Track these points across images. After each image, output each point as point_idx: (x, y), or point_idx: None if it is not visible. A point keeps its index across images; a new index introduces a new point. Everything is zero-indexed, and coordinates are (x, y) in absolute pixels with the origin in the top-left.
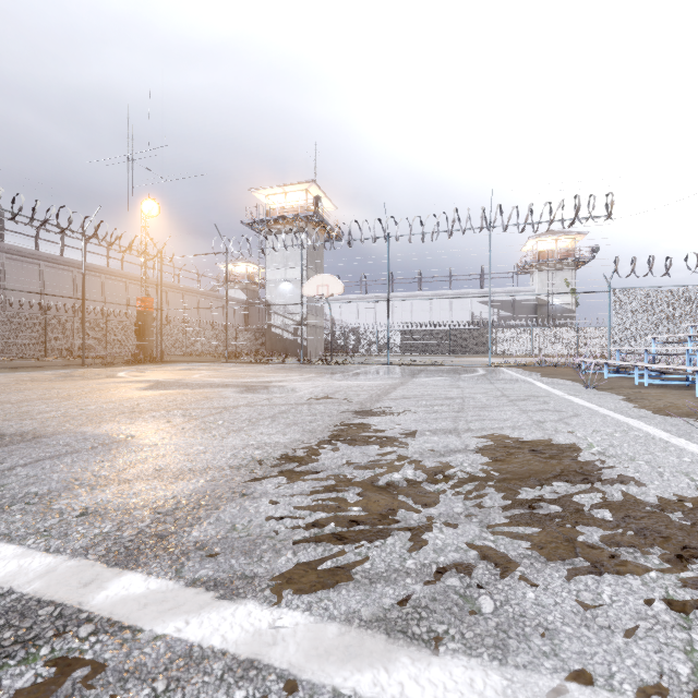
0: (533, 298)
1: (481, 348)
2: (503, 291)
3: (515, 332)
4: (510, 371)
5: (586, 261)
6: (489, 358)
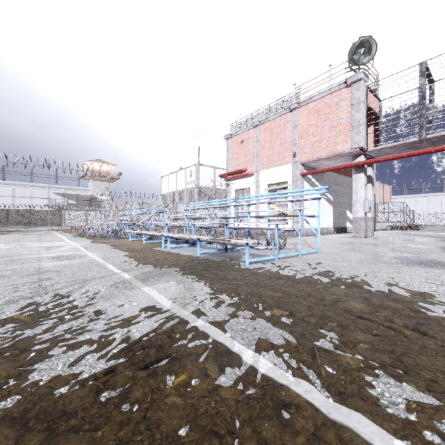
0: (90, 194)
1: (54, 222)
2: (71, 188)
3: (77, 213)
4: (56, 232)
5: (117, 179)
6: (49, 227)
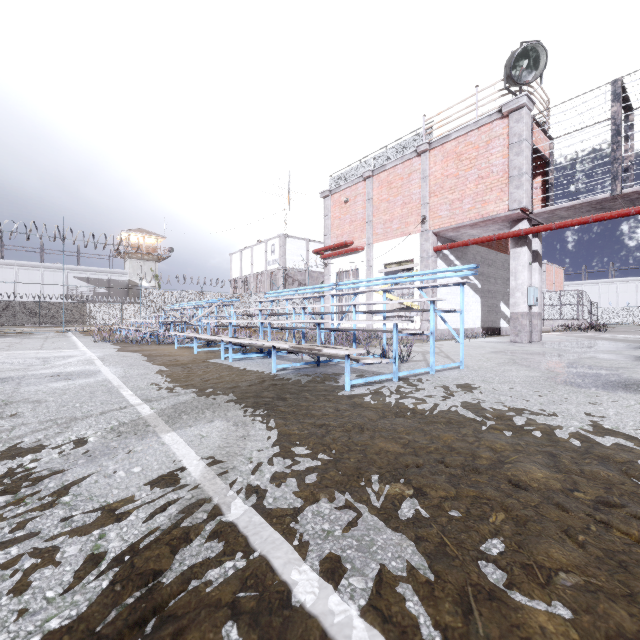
0: (127, 279)
1: (75, 319)
2: (100, 271)
3: (108, 306)
4: (73, 334)
5: (166, 257)
6: (63, 327)
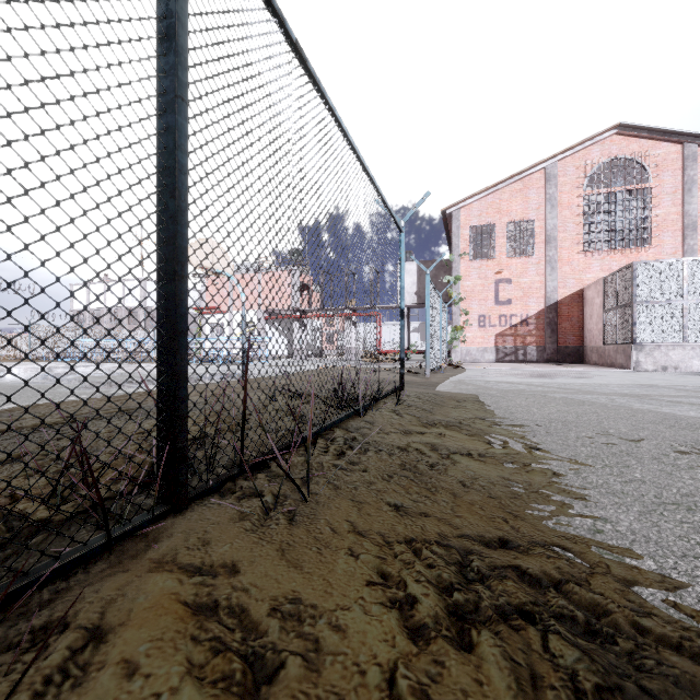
0: None
1: None
2: None
3: None
4: None
5: None
6: None
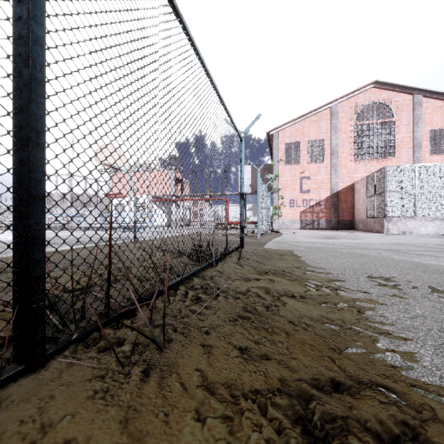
0: None
1: None
2: None
3: None
4: None
5: None
6: None
